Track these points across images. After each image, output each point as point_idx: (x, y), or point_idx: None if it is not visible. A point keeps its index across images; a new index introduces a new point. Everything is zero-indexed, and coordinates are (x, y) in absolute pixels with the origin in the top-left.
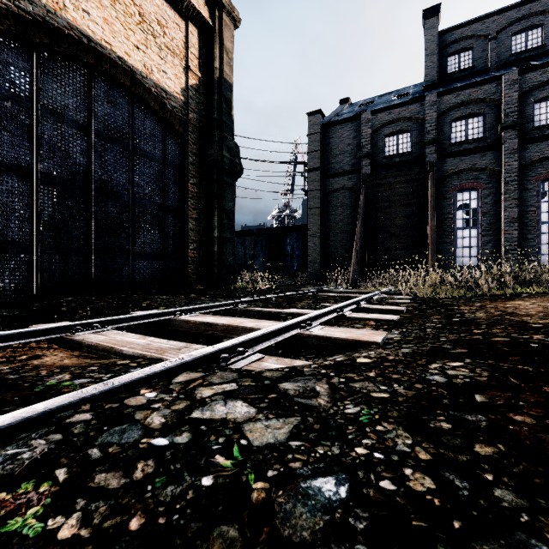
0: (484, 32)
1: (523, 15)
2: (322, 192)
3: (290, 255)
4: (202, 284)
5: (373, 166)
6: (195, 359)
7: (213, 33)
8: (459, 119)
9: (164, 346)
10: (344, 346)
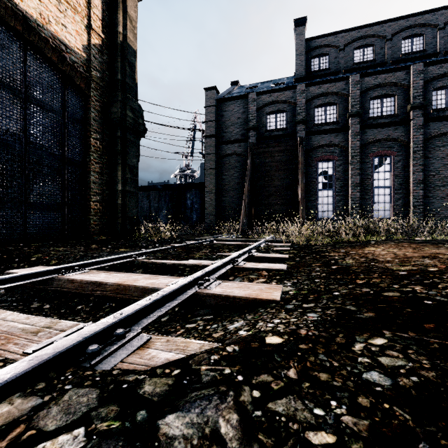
0: (336, 43)
1: (361, 36)
2: (217, 156)
3: (190, 208)
4: (105, 234)
5: (258, 137)
6: (34, 368)
7: None
8: (320, 106)
9: (15, 329)
10: (243, 305)
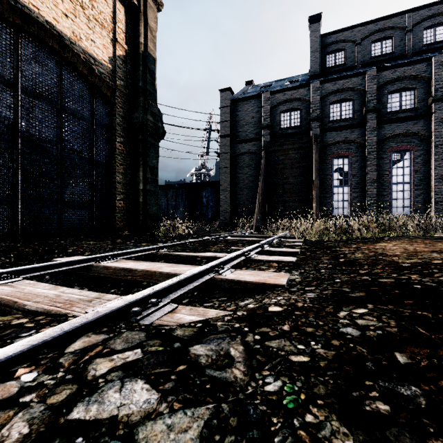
0: (352, 38)
1: (379, 29)
2: (231, 155)
3: (205, 205)
4: (128, 230)
5: (272, 136)
6: (99, 318)
7: (138, 13)
8: (335, 102)
9: (74, 298)
10: (253, 288)
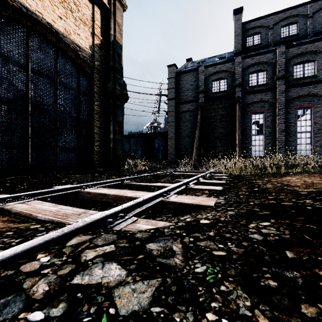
0: (266, 24)
1: (287, 16)
2: (176, 112)
3: (157, 149)
4: (102, 167)
5: (205, 98)
6: (86, 225)
7: (109, 13)
8: (253, 73)
9: (68, 213)
10: (190, 208)
